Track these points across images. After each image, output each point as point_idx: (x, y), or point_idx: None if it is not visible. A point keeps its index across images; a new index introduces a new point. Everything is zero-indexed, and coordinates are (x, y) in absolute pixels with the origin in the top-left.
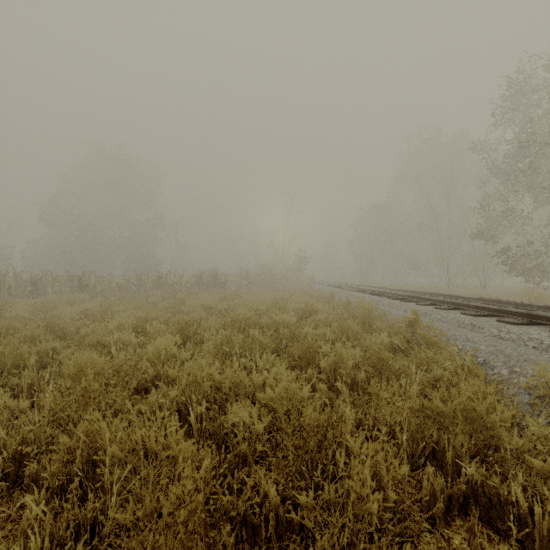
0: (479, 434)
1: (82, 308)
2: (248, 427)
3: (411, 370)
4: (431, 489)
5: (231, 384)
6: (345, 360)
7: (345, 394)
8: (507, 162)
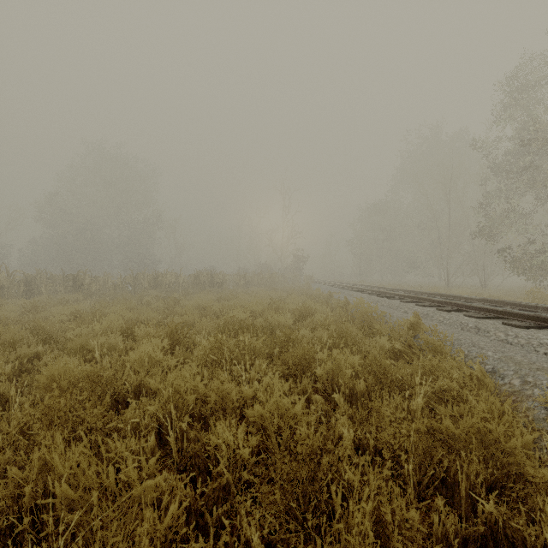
0: (497, 461)
1: (73, 308)
2: (234, 448)
3: (414, 381)
4: (443, 530)
5: (217, 397)
6: (342, 368)
7: (343, 407)
8: (508, 160)
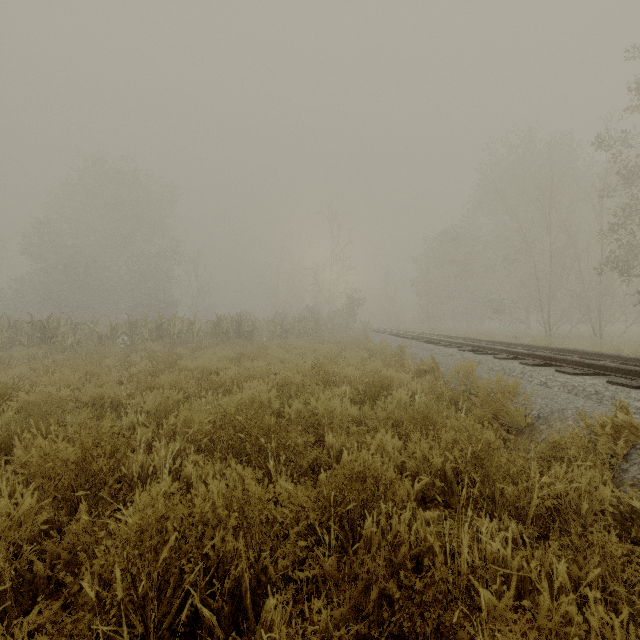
0: None
1: None
2: None
3: None
4: None
5: None
6: None
7: None
8: None
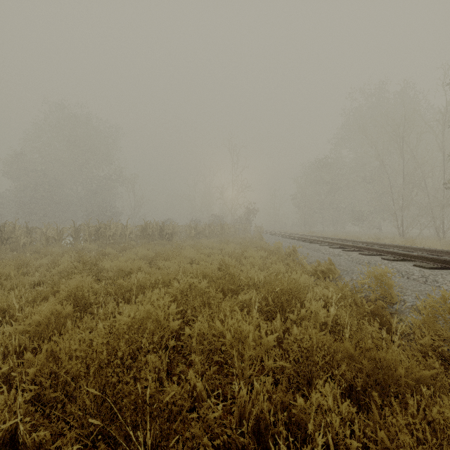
0: None
1: None
2: None
3: None
4: None
5: None
6: None
7: None
8: None
